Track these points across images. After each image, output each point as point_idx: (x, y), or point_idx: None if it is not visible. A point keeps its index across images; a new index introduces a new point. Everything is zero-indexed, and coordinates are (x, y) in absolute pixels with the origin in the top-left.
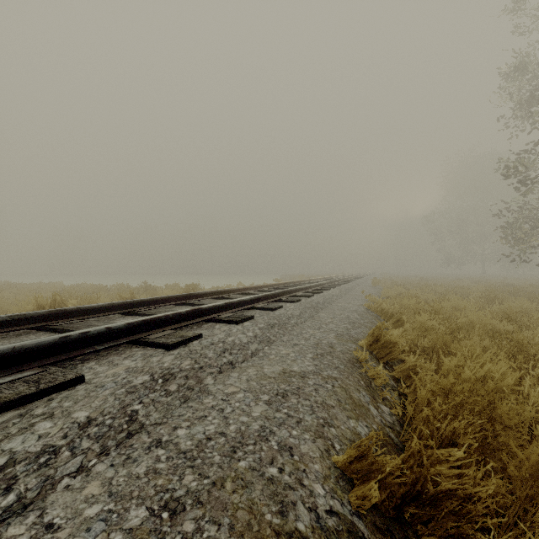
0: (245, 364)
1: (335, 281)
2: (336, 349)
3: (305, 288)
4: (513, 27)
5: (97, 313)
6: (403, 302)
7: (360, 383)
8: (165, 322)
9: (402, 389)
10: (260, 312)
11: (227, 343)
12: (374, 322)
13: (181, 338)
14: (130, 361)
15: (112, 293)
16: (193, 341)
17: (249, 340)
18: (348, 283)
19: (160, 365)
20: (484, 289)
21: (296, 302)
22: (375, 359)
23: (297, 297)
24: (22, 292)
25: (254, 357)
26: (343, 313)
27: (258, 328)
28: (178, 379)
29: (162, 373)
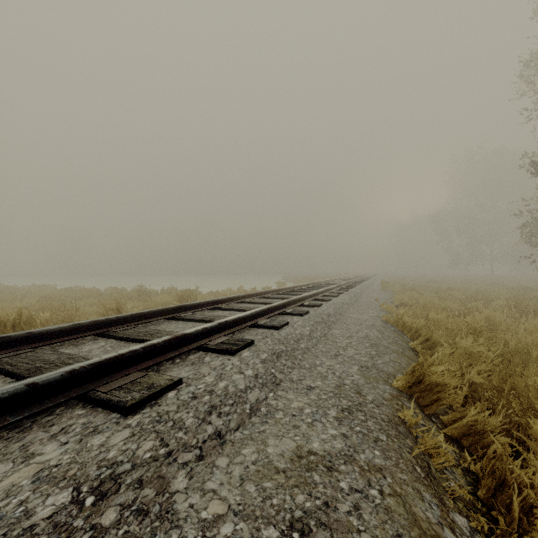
0: (240, 433)
1: (342, 285)
2: (366, 396)
3: (312, 295)
4: (534, 12)
5: (57, 337)
6: (431, 316)
7: (417, 472)
8: (132, 359)
9: (467, 463)
10: (262, 331)
11: (216, 393)
12: (399, 343)
13: (148, 392)
14: (54, 447)
15: (99, 301)
16: (166, 393)
17: (247, 384)
18: (355, 286)
19: (99, 456)
20: (506, 294)
21: (303, 315)
22: (418, 408)
23: (304, 307)
24: (5, 298)
25: (254, 416)
26: (360, 330)
27: (260, 361)
28: (121, 492)
29: (96, 479)
